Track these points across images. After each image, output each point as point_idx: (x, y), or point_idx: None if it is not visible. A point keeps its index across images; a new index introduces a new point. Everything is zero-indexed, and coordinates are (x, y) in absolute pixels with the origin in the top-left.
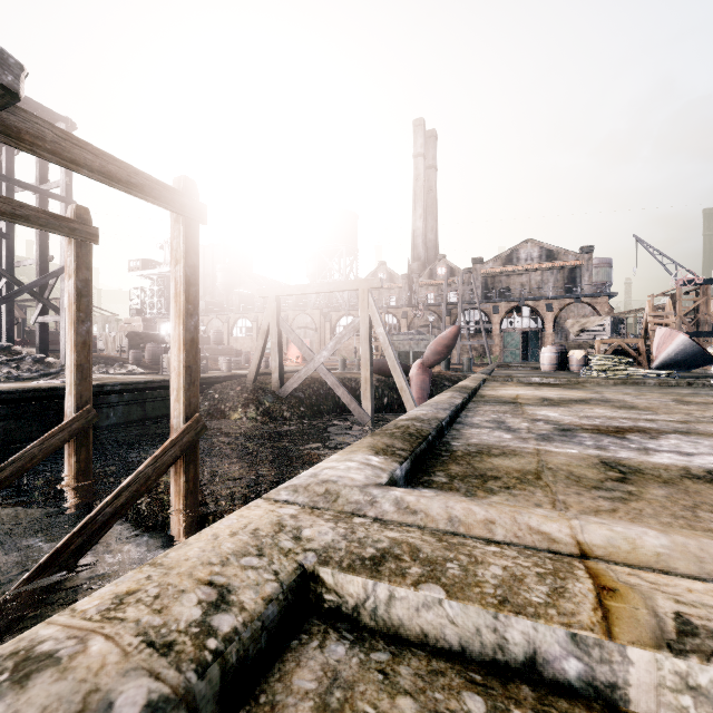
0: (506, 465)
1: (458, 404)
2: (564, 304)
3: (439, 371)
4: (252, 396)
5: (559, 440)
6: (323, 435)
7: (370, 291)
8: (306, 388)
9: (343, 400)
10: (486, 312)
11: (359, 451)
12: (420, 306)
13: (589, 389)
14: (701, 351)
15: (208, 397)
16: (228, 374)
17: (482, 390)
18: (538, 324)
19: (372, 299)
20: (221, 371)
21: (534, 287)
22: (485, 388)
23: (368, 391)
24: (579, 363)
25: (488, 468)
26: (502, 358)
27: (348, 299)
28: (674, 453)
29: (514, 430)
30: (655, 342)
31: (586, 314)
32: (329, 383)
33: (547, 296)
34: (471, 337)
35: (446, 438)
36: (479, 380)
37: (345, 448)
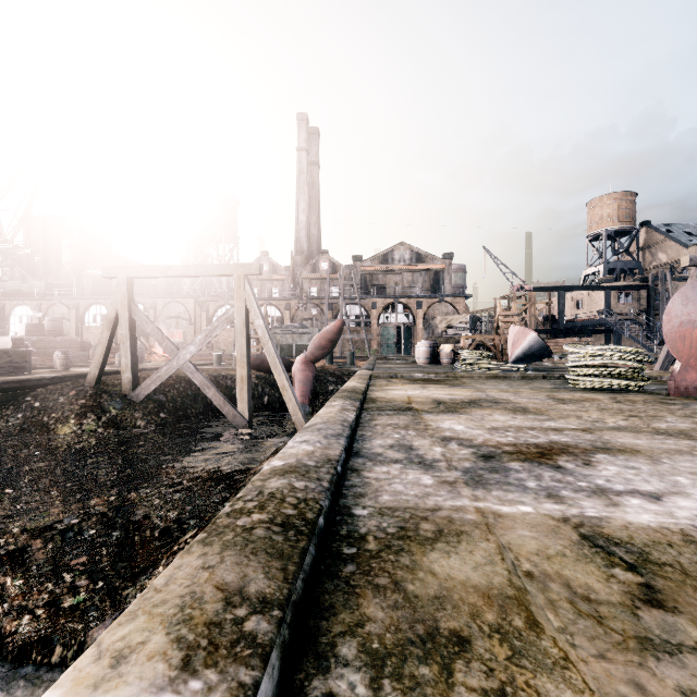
0: (458, 575)
1: (352, 422)
2: (431, 303)
3: (323, 366)
4: (92, 402)
5: (495, 482)
6: (189, 446)
7: (247, 278)
8: (170, 389)
9: (215, 403)
10: (365, 307)
11: (135, 662)
12: (303, 299)
13: (470, 386)
14: (545, 347)
15: (24, 406)
16: (58, 375)
17: (371, 391)
18: (410, 320)
19: (250, 287)
20: (54, 369)
21: (407, 286)
22: (373, 388)
23: (244, 391)
24: (449, 357)
25: (434, 597)
26: (380, 351)
27: (227, 288)
28: (639, 497)
29: (430, 464)
30: (510, 339)
31: (448, 312)
32: (197, 383)
33: (418, 295)
34: (352, 330)
35: (344, 496)
36: (366, 378)
37: (117, 621)
